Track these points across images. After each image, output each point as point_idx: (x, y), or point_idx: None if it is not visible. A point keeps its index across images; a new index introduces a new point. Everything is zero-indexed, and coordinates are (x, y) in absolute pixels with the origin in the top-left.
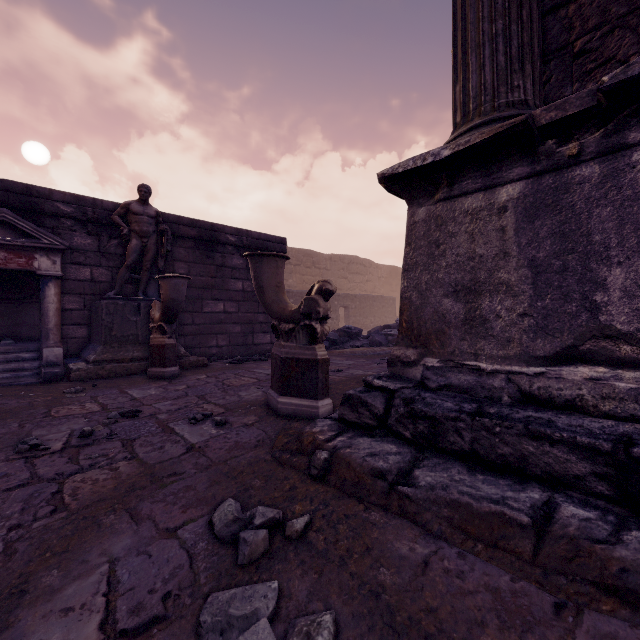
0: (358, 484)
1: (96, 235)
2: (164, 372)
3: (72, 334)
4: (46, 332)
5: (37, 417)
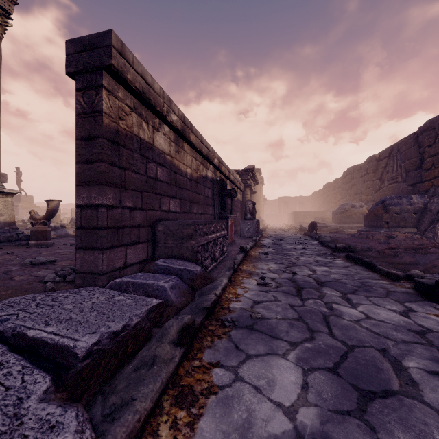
0: None
1: None
2: None
3: None
4: None
5: None
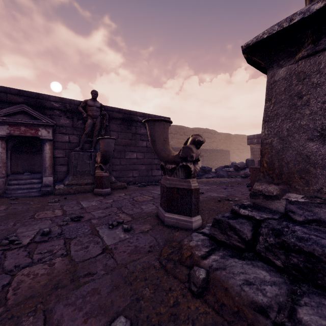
0: (237, 313)
1: (71, 118)
2: (102, 191)
3: (59, 170)
4: (44, 169)
5: (26, 218)
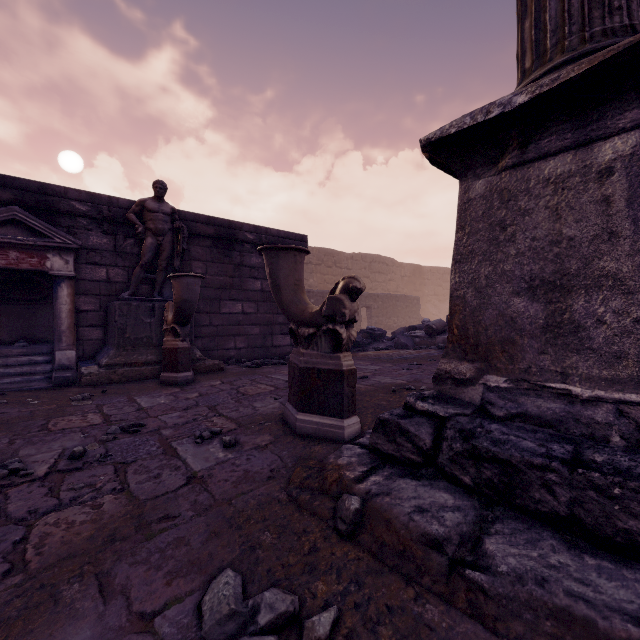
0: (403, 553)
1: (112, 234)
2: (177, 377)
3: (88, 336)
4: (59, 334)
5: (32, 431)
